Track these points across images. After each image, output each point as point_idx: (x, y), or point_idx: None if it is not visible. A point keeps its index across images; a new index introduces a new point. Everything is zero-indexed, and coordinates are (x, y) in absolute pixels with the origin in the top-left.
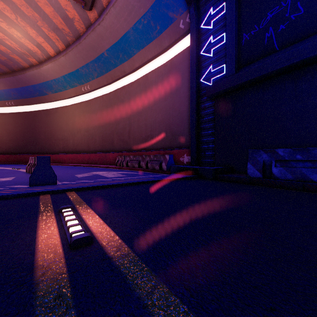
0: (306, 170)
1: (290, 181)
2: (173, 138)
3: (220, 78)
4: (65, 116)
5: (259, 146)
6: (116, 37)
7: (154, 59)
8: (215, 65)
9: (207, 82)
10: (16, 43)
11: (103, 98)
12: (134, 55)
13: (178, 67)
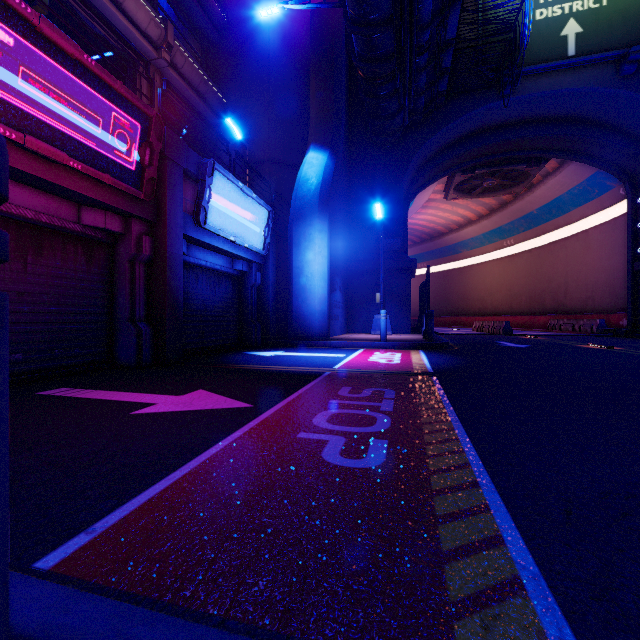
0: None
1: None
2: (617, 301)
3: None
4: (481, 274)
5: None
6: (547, 200)
7: (596, 213)
8: None
9: None
10: (444, 220)
11: (531, 252)
12: (571, 211)
13: (622, 227)
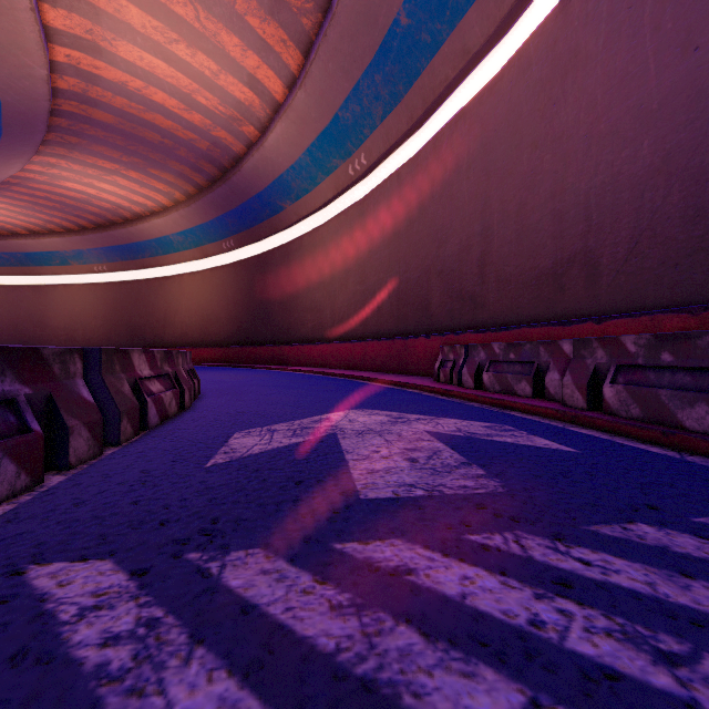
0: None
1: None
2: None
3: None
4: (316, 253)
5: None
6: None
7: None
8: None
9: None
10: (214, 95)
11: (401, 176)
12: None
13: None
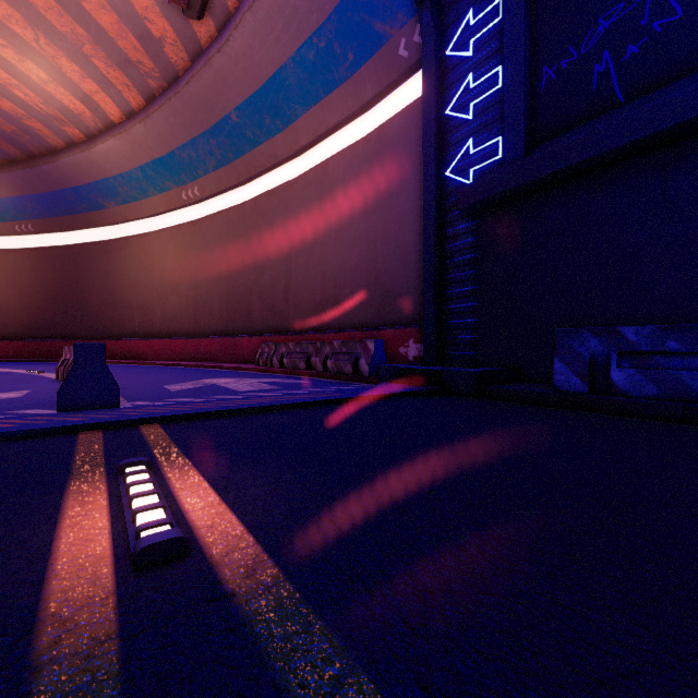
0: (692, 376)
1: (653, 400)
2: (383, 303)
3: (491, 168)
4: (144, 256)
5: (580, 322)
6: (256, 79)
7: (341, 127)
8: (479, 139)
9: (461, 178)
10: (37, 95)
11: (229, 215)
12: (298, 118)
13: (394, 144)
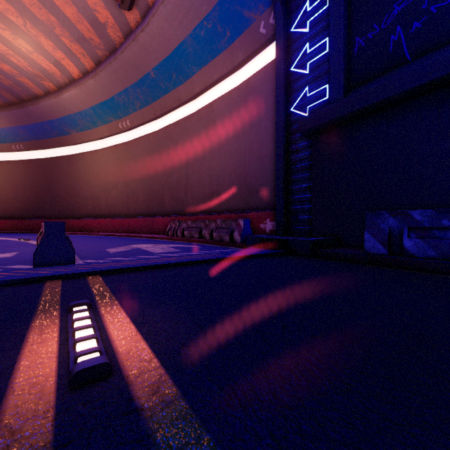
0: None
1: (433, 259)
2: (249, 195)
3: (321, 105)
4: (95, 165)
5: (381, 207)
6: (167, 49)
7: (222, 80)
8: (313, 86)
9: (301, 112)
10: (25, 61)
11: (149, 138)
12: (194, 75)
13: (257, 91)
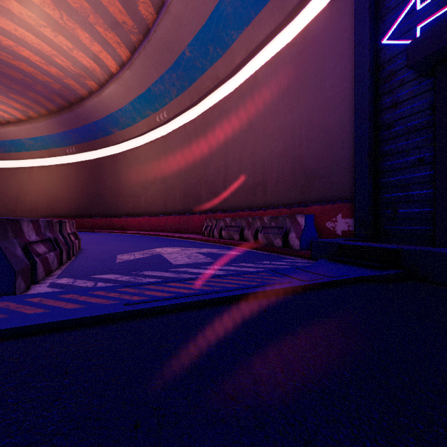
0: None
1: None
2: (307, 183)
3: None
4: (135, 162)
5: None
6: (202, 16)
7: (268, 41)
8: None
9: (404, 40)
10: (68, 60)
11: (186, 128)
12: (234, 42)
13: (318, 39)
